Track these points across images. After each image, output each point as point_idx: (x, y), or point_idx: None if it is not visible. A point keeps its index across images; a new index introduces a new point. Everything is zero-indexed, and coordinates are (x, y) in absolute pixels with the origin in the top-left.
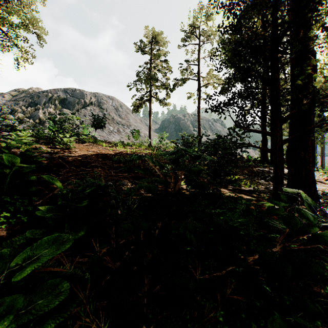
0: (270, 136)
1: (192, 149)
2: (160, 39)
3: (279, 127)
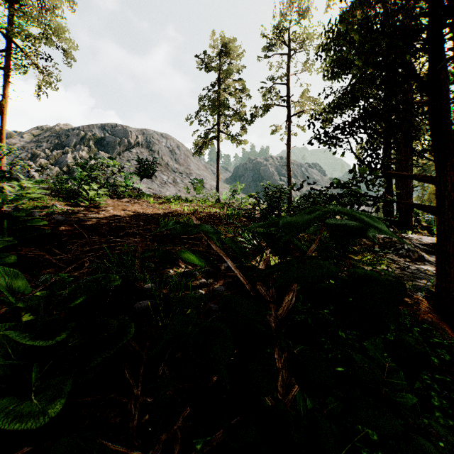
0: (429, 183)
1: (279, 206)
2: (232, 49)
3: (449, 166)
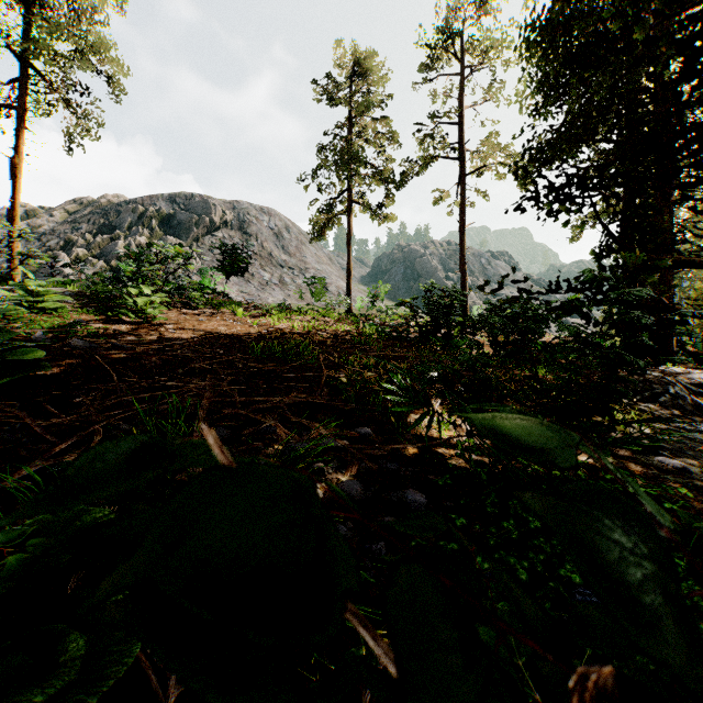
0: None
1: (449, 320)
2: (371, 71)
3: None
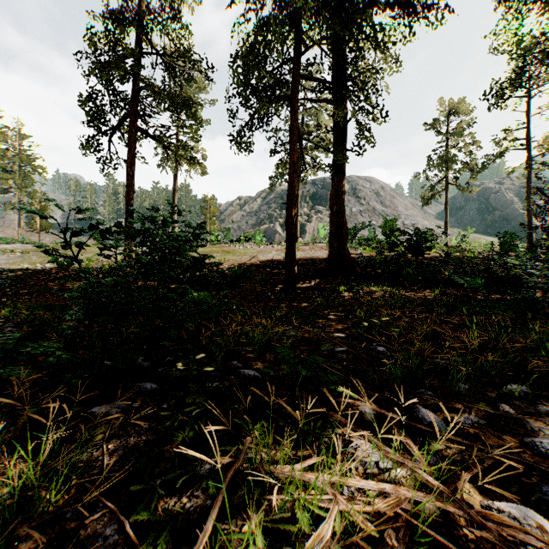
0: None
1: (514, 249)
2: (462, 110)
3: None
